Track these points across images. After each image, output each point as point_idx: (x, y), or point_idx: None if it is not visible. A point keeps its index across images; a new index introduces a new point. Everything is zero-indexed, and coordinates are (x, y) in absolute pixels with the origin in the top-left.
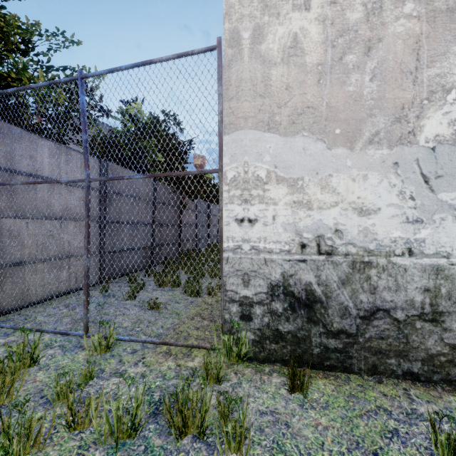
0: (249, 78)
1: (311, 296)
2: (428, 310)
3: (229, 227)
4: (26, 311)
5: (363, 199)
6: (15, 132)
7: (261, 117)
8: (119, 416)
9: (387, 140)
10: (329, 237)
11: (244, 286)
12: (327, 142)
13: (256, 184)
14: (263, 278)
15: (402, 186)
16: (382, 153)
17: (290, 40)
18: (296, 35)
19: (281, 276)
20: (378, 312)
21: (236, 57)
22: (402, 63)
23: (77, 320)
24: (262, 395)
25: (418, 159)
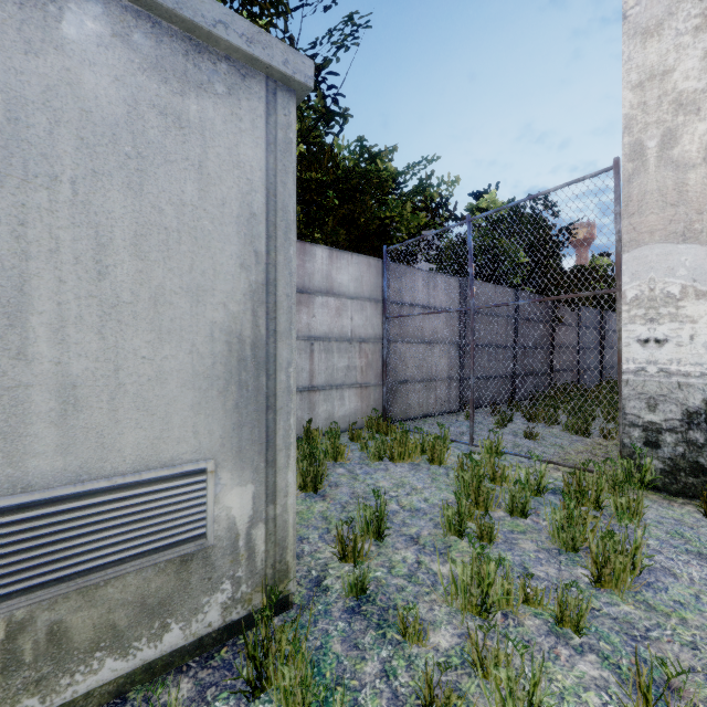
0: (655, 188)
1: None
2: None
3: (628, 348)
4: (410, 423)
5: None
6: (402, 270)
7: (673, 228)
8: (528, 478)
9: None
10: None
11: (649, 411)
12: None
13: (666, 302)
14: (675, 403)
15: None
16: None
17: None
18: None
19: (702, 403)
20: None
21: (639, 170)
22: None
23: (456, 435)
24: (667, 511)
25: None
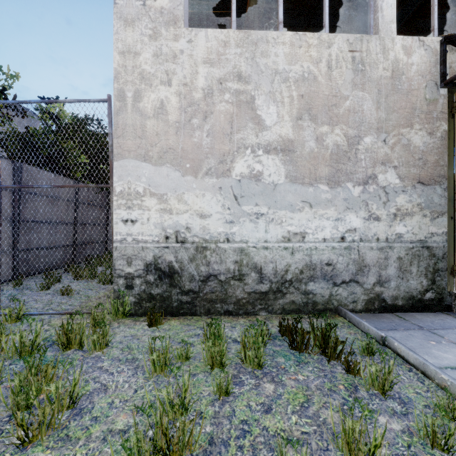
0: (131, 124)
1: (172, 270)
2: (237, 273)
3: (117, 225)
4: None
5: (202, 209)
6: None
7: (140, 151)
8: (23, 341)
9: (216, 173)
10: (183, 232)
11: (128, 266)
12: (182, 172)
13: (137, 197)
14: (141, 259)
15: (223, 201)
16: (213, 181)
17: (159, 104)
18: (162, 101)
19: (153, 258)
20: (211, 277)
21: (123, 108)
22: (223, 128)
23: None
24: (131, 330)
25: (232, 186)
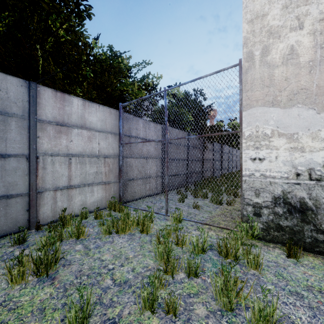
0: (259, 77)
1: (304, 206)
2: None
3: (246, 163)
4: (135, 202)
5: None
6: (131, 118)
7: (267, 99)
8: (197, 243)
9: None
10: (318, 169)
11: (256, 197)
12: (316, 109)
13: (264, 138)
14: (268, 192)
15: None
16: None
17: (288, 50)
18: (292, 46)
19: (281, 192)
20: None
21: (251, 67)
22: None
23: (159, 208)
24: (268, 255)
25: None
